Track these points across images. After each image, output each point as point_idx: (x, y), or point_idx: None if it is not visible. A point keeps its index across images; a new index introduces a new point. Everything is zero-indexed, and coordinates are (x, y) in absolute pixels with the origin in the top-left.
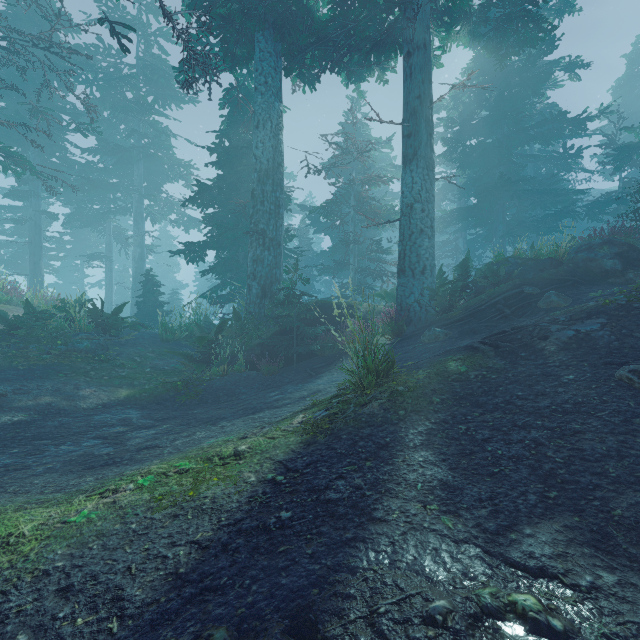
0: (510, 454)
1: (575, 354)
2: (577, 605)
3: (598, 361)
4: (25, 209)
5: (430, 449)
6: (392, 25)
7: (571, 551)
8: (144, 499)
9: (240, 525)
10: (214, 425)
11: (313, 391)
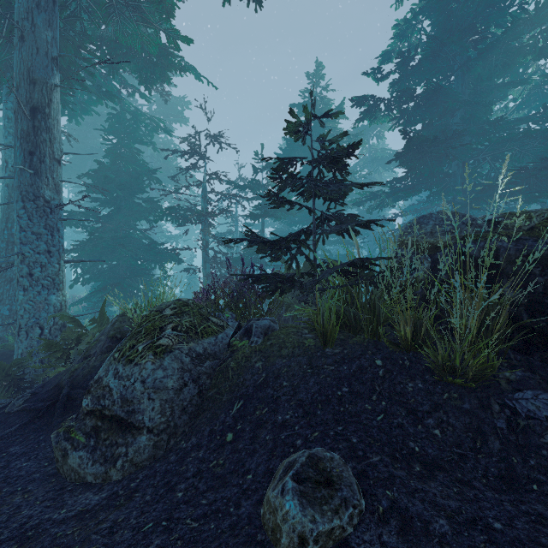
0: None
1: None
2: None
3: None
4: None
5: None
6: None
7: None
8: None
9: None
10: None
11: None
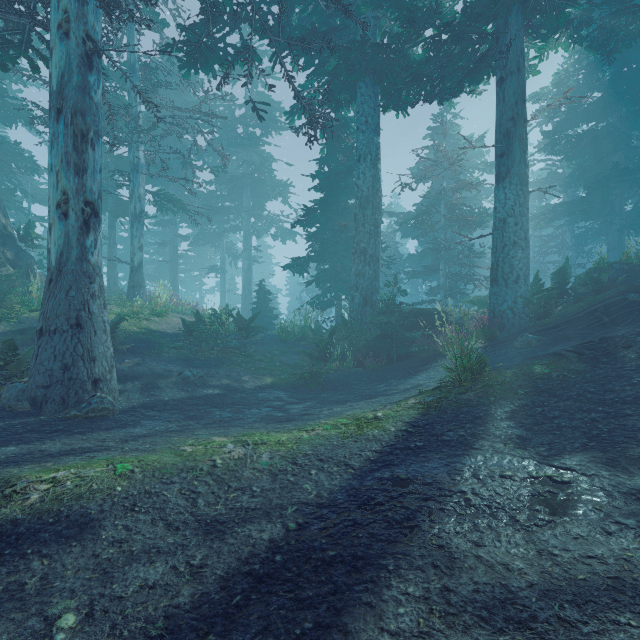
0: (570, 425)
1: None
2: (581, 478)
3: None
4: (163, 233)
5: (512, 421)
6: (484, 54)
7: (589, 464)
8: (333, 433)
9: (394, 446)
10: (343, 404)
11: (415, 385)
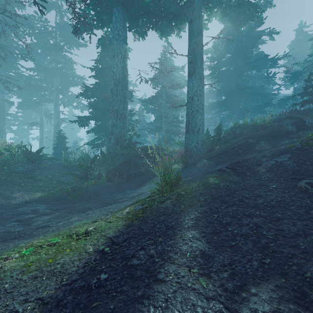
0: (242, 233)
1: (275, 173)
2: None
3: (288, 177)
4: None
5: (196, 229)
6: (183, 6)
7: (282, 307)
8: (21, 265)
9: (73, 285)
10: (84, 213)
11: (139, 193)
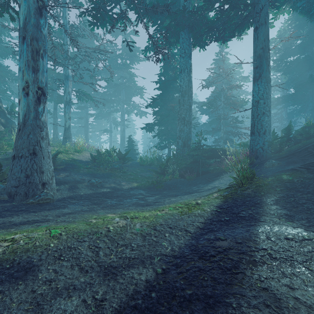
0: None
1: None
2: None
3: None
4: (81, 113)
5: (278, 205)
6: (247, 15)
7: None
8: (174, 212)
9: (212, 220)
10: (176, 197)
11: (213, 187)
